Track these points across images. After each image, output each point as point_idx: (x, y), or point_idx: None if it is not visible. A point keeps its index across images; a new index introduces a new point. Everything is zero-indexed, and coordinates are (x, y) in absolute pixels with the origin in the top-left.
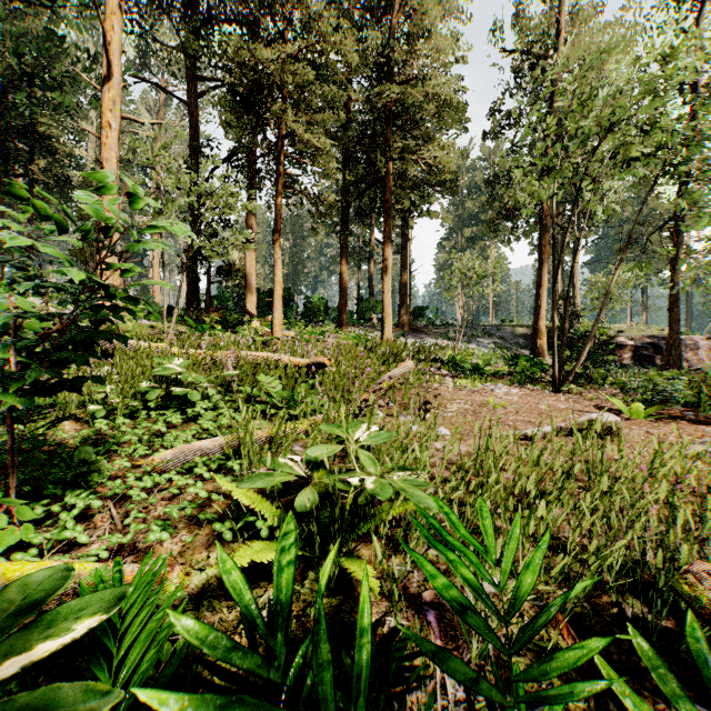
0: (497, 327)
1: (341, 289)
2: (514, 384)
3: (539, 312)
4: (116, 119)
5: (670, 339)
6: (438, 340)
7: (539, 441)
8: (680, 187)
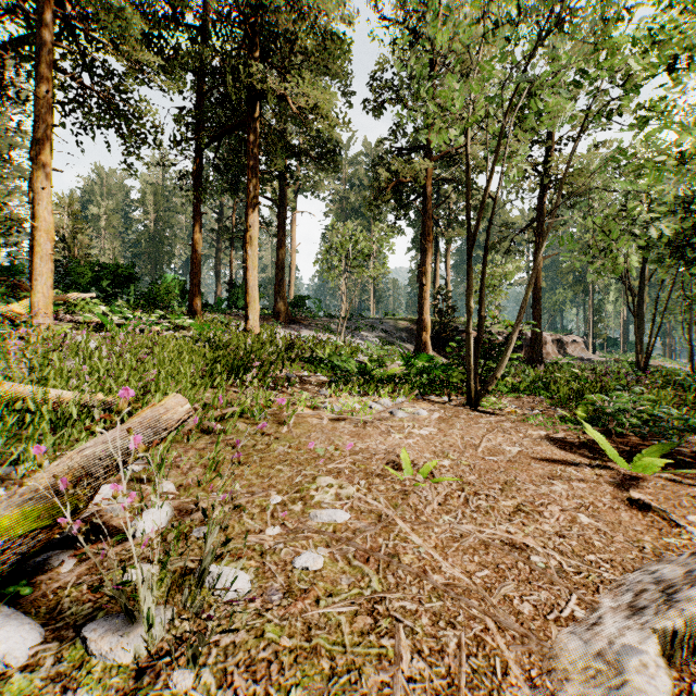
0: (380, 320)
1: (194, 264)
2: (416, 396)
3: (424, 305)
4: None
5: (534, 335)
6: (319, 333)
7: None
8: (543, 191)
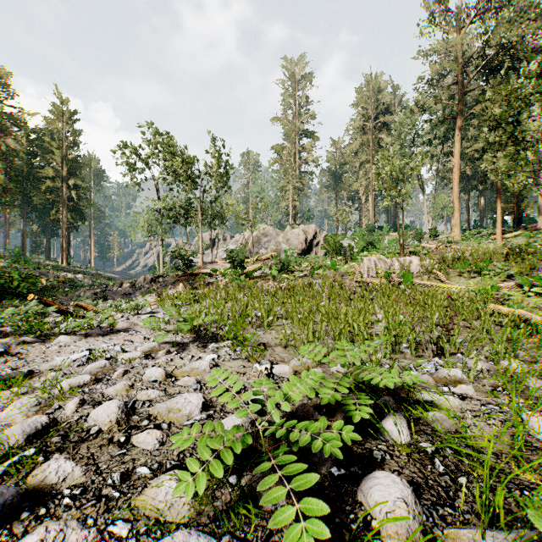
0: None
1: None
2: None
3: None
4: (456, 175)
5: None
6: None
7: None
8: None
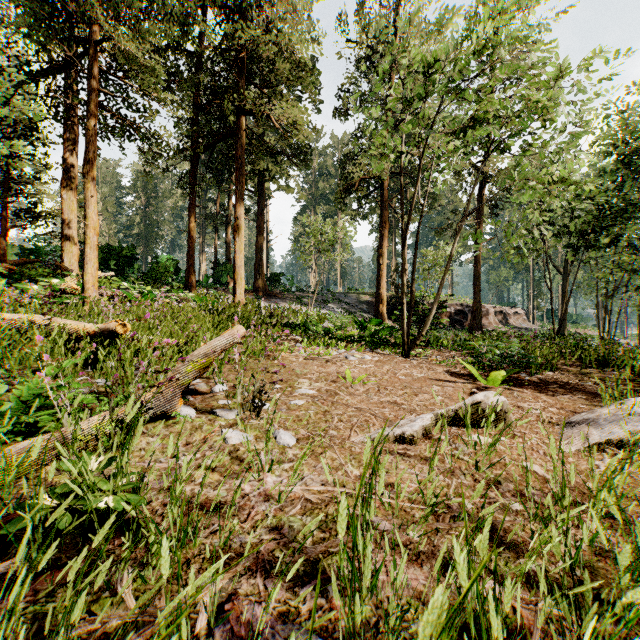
0: (345, 294)
1: (190, 248)
2: (366, 349)
3: (381, 281)
4: None
5: (475, 306)
6: (292, 305)
7: (420, 442)
8: (482, 185)
